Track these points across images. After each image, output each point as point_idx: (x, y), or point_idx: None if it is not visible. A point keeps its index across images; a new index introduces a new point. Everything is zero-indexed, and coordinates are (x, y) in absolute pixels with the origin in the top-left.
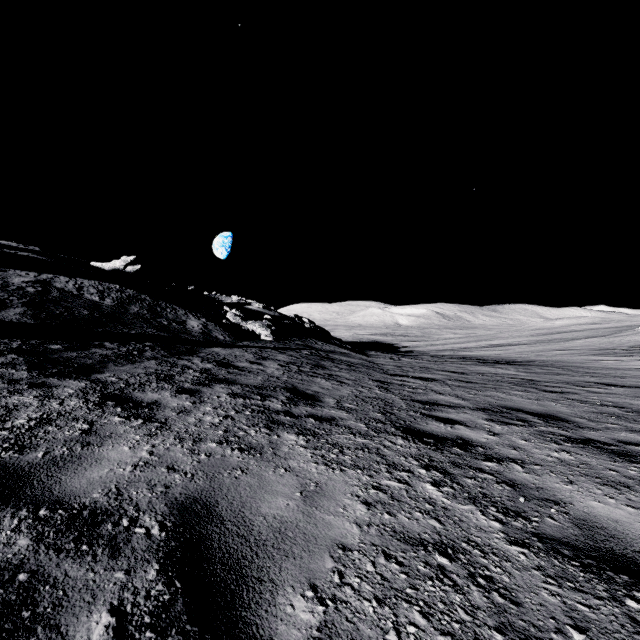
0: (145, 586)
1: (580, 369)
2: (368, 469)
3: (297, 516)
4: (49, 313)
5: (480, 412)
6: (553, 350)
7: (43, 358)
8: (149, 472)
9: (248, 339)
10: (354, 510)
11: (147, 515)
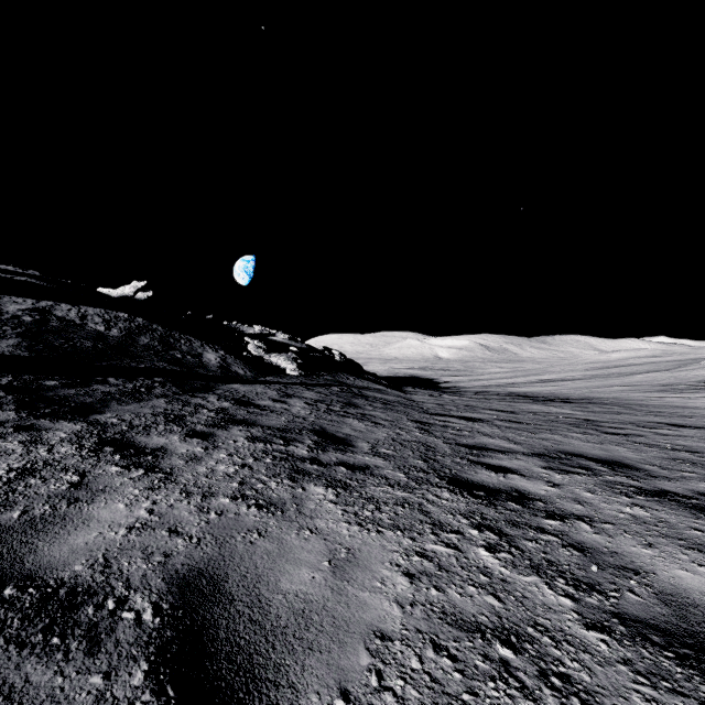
0: (128, 696)
1: (643, 407)
2: (409, 530)
3: (324, 593)
4: (47, 345)
5: (536, 458)
6: (611, 386)
7: (36, 396)
8: (146, 536)
9: (272, 374)
10: (394, 584)
11: (139, 594)
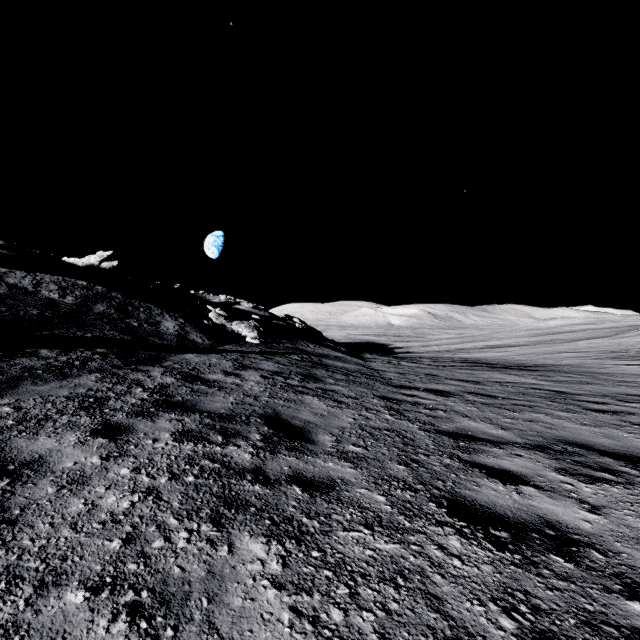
0: None
1: (605, 376)
2: None
3: None
4: None
5: (539, 454)
6: (559, 352)
7: None
8: None
9: (231, 342)
10: None
11: None
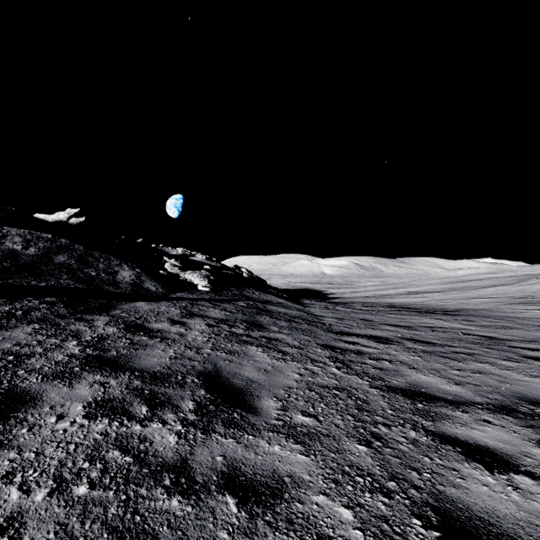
0: None
1: (523, 321)
2: None
3: None
4: None
5: (509, 419)
6: (473, 298)
7: None
8: None
9: (184, 290)
10: None
11: None
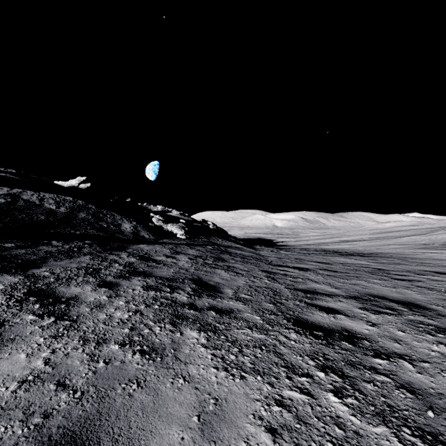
0: None
1: (414, 260)
2: (268, 374)
3: None
4: (12, 218)
5: (353, 300)
6: (388, 245)
7: None
8: (34, 391)
9: (167, 237)
10: (258, 444)
11: None
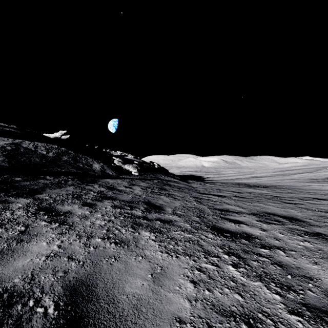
0: None
1: (301, 190)
2: (193, 256)
3: (148, 294)
4: (17, 160)
5: (253, 216)
6: (285, 179)
7: (9, 185)
8: (55, 261)
9: (125, 174)
10: (186, 288)
11: (47, 296)
